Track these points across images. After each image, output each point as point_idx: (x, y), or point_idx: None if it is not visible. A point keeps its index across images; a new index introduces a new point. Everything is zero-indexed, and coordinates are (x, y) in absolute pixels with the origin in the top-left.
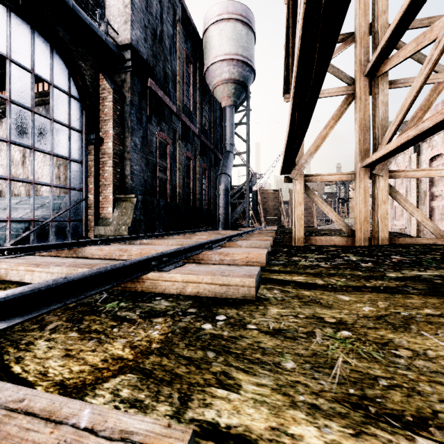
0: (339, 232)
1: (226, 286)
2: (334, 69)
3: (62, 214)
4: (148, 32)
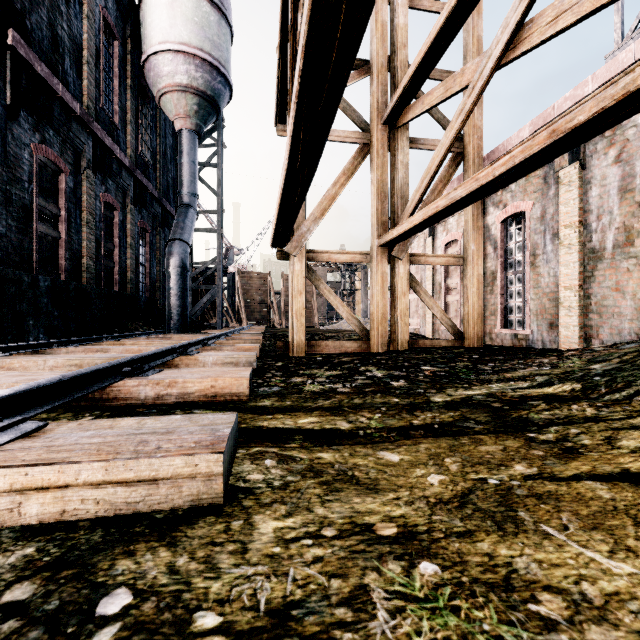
0: (348, 333)
1: (147, 482)
2: (345, 105)
3: None
4: None
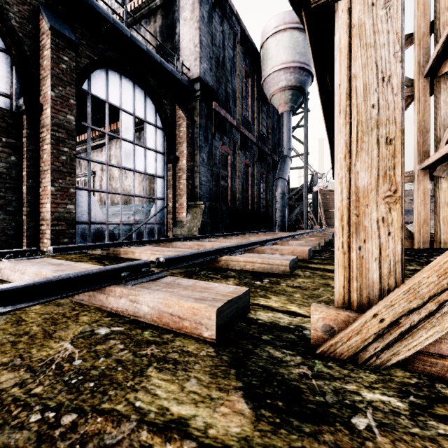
0: None
1: (271, 265)
2: None
3: (151, 218)
4: (213, 62)
